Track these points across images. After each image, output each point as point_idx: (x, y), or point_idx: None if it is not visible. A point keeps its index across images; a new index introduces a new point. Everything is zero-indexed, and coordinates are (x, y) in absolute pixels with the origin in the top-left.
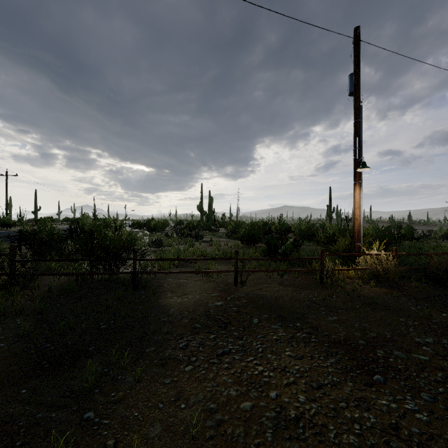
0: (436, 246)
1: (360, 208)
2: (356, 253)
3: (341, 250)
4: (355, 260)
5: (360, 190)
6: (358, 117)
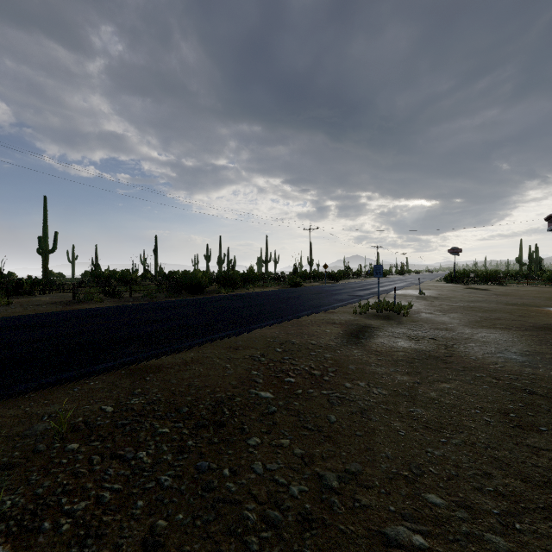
0: None
1: None
2: None
3: None
4: None
5: None
6: None
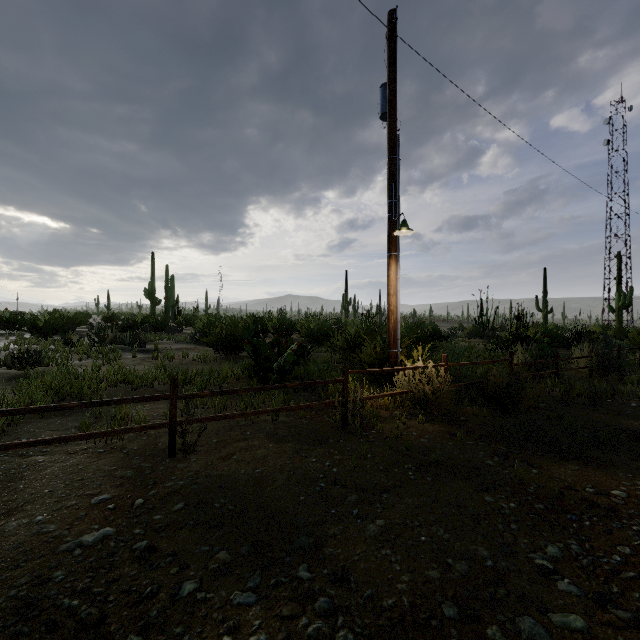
0: (469, 347)
1: (397, 294)
2: (396, 368)
3: (369, 360)
4: (390, 376)
5: (397, 266)
6: (394, 151)
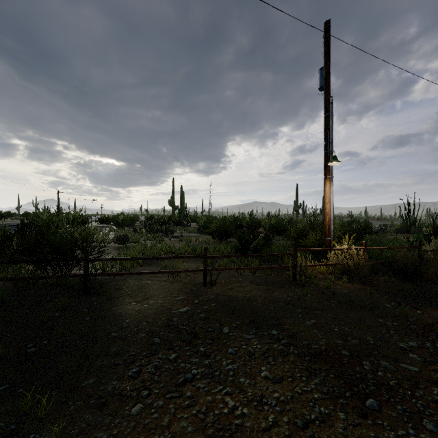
0: (393, 239)
1: (330, 202)
2: (328, 248)
3: (311, 244)
4: (325, 254)
5: (331, 184)
6: (328, 111)
